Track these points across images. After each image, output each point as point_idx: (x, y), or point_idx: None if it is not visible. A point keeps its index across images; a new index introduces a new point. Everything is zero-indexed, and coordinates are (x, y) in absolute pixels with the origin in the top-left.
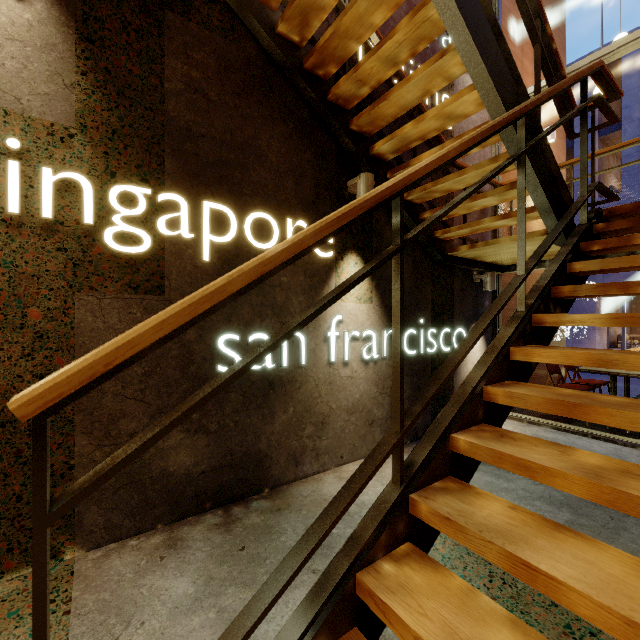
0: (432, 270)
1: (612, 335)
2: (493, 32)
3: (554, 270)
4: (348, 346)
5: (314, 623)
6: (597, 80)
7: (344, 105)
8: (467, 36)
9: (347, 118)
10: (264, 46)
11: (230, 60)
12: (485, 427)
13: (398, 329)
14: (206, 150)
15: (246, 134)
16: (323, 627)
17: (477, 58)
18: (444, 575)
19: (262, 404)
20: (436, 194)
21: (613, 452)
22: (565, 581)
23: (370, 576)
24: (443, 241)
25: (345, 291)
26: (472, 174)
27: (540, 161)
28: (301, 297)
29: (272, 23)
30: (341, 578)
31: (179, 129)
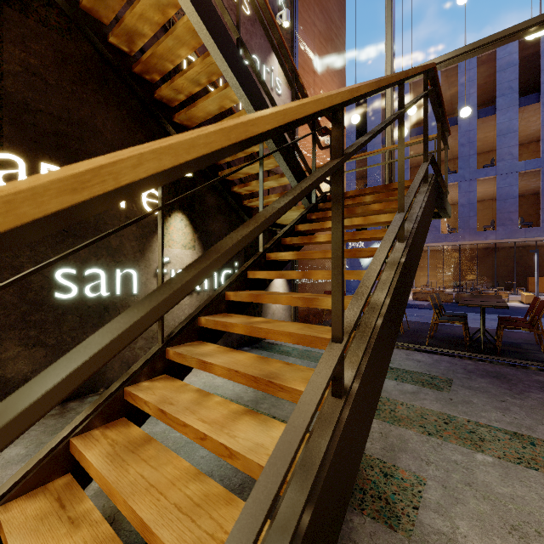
0: None
1: None
2: (259, 79)
3: (287, 229)
4: None
5: (94, 413)
6: (327, 117)
7: (168, 103)
8: (235, 81)
9: (171, 113)
10: (98, 49)
11: (67, 54)
12: (224, 314)
13: (160, 255)
14: (44, 122)
15: (83, 114)
16: (99, 414)
17: (243, 95)
18: (176, 382)
19: (98, 323)
20: (240, 175)
21: None
22: (214, 363)
23: (132, 387)
24: (251, 208)
25: (118, 230)
26: (258, 165)
27: (293, 162)
28: (134, 243)
29: (105, 34)
30: (114, 391)
31: (17, 103)
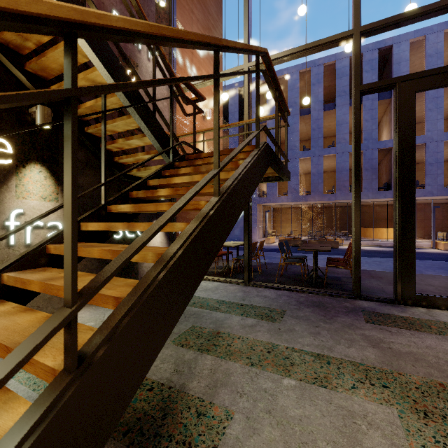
0: (119, 183)
1: (265, 231)
2: None
3: (137, 183)
4: (31, 233)
5: None
6: (187, 87)
7: (17, 50)
8: None
9: (22, 61)
10: None
11: None
12: (42, 268)
13: None
14: None
15: None
16: None
17: (90, 49)
18: None
19: None
20: (107, 132)
21: (216, 286)
22: None
23: None
24: (123, 165)
25: None
26: (121, 123)
27: (153, 123)
28: None
29: None
30: None
31: None
